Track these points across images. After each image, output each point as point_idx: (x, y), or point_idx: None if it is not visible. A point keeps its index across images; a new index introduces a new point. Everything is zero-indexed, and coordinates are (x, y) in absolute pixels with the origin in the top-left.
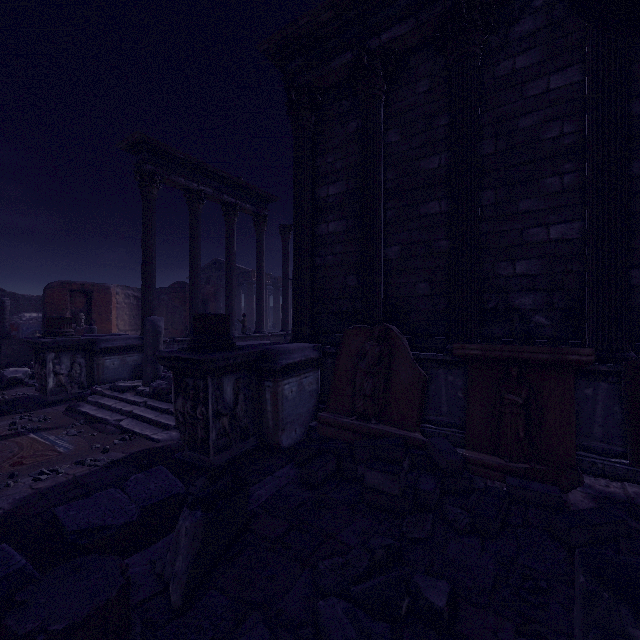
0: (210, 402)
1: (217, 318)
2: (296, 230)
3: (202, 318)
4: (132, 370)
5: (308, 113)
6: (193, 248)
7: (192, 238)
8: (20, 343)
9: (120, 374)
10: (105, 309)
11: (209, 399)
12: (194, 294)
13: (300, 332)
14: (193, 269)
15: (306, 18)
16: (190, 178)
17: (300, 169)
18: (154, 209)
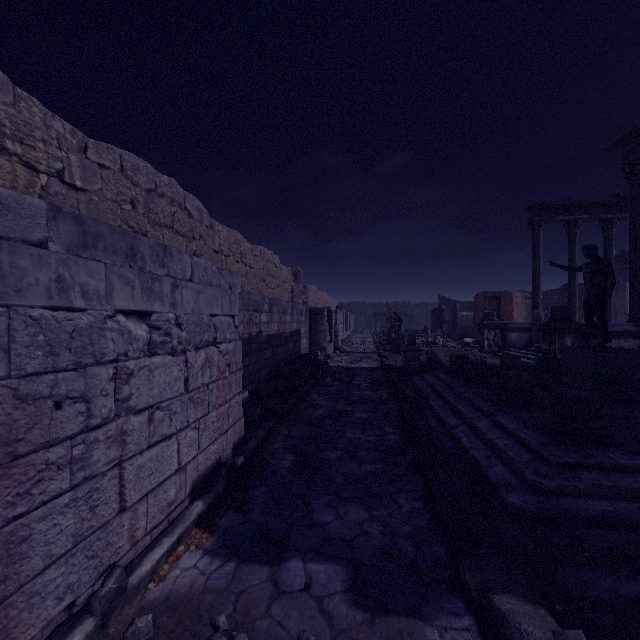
0: (556, 344)
1: (561, 308)
2: (630, 252)
3: (554, 308)
4: (525, 342)
5: (639, 175)
6: (570, 262)
7: (569, 255)
8: (463, 328)
9: (518, 343)
10: (508, 308)
11: (556, 342)
12: (571, 295)
13: (633, 317)
14: (570, 277)
15: (629, 128)
16: (567, 214)
17: (633, 212)
18: (540, 243)
